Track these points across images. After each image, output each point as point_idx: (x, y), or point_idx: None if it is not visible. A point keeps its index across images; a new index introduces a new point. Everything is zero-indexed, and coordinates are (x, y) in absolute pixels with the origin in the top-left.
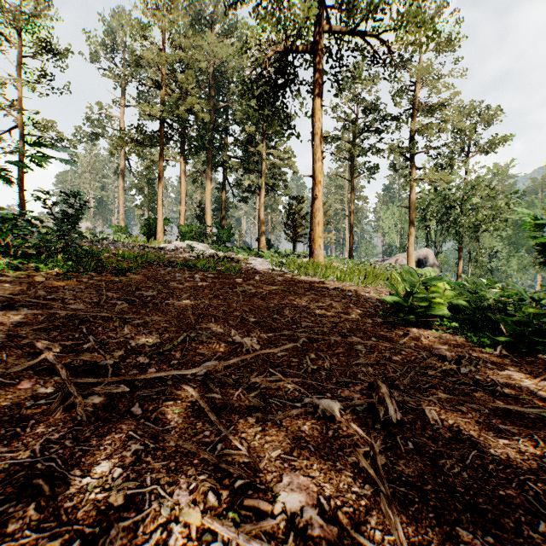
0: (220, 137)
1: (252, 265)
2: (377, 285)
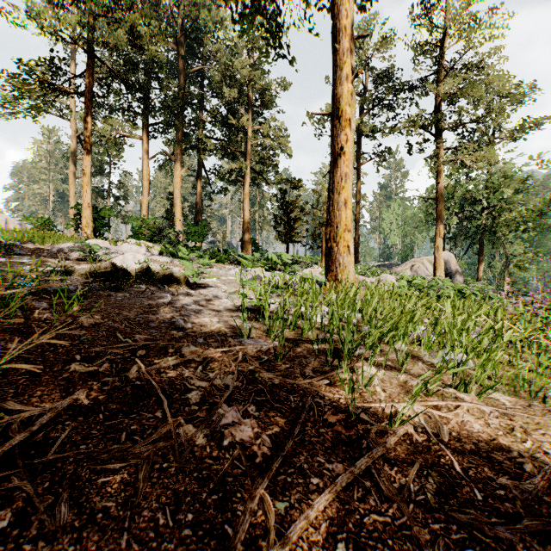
0: (195, 114)
1: (203, 294)
2: None
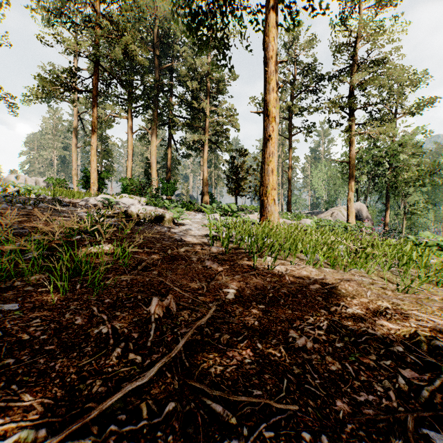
0: (166, 98)
1: (184, 228)
2: (434, 285)
